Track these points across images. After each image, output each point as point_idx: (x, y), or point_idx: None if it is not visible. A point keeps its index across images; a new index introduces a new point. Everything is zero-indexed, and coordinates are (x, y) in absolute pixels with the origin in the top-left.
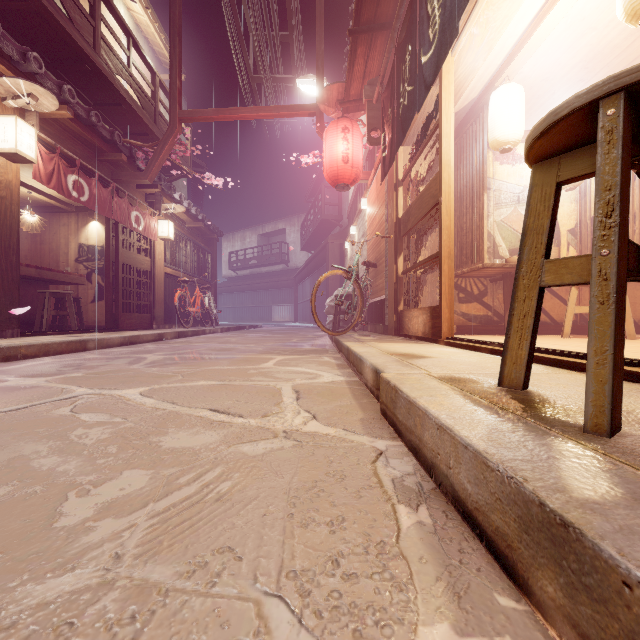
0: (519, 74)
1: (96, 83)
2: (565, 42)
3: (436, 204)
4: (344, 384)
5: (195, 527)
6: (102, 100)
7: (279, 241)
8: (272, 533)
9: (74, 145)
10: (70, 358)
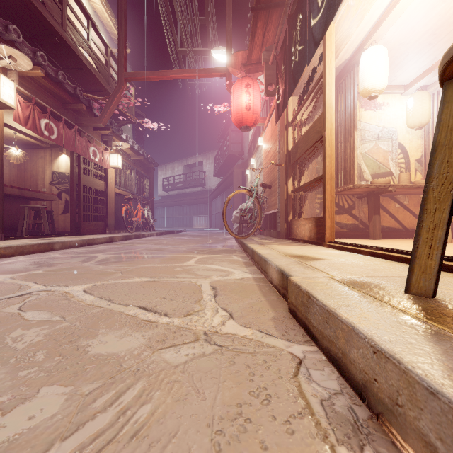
0: (382, 39)
1: (64, 52)
2: (420, 13)
3: (320, 138)
4: (252, 281)
5: None
6: (68, 65)
7: (198, 170)
8: None
9: (46, 97)
10: (38, 257)
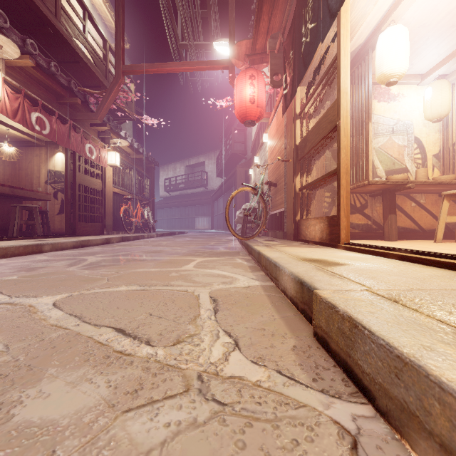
0: (401, 20)
1: (58, 44)
2: None
3: (333, 128)
4: (261, 290)
5: None
6: (64, 58)
7: (200, 170)
8: None
9: (38, 90)
10: (22, 260)
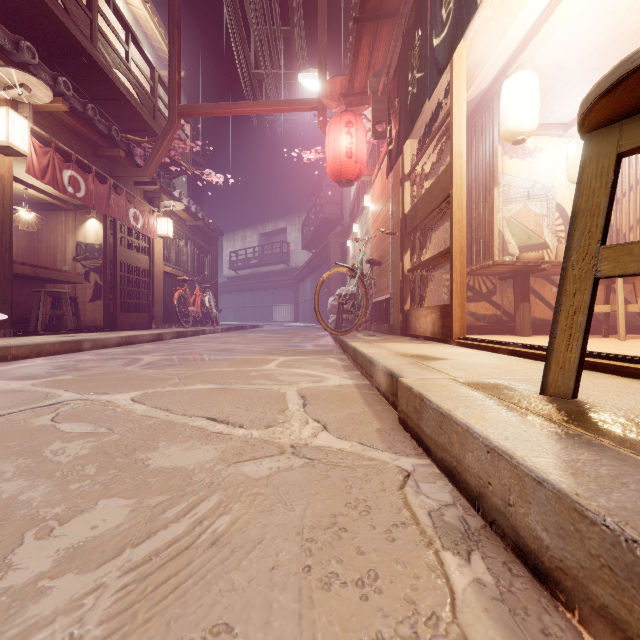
0: (532, 62)
1: (93, 77)
2: (582, 27)
3: (446, 197)
4: (353, 388)
5: (182, 589)
6: (100, 95)
7: (280, 240)
8: (284, 599)
9: (70, 140)
10: (63, 359)
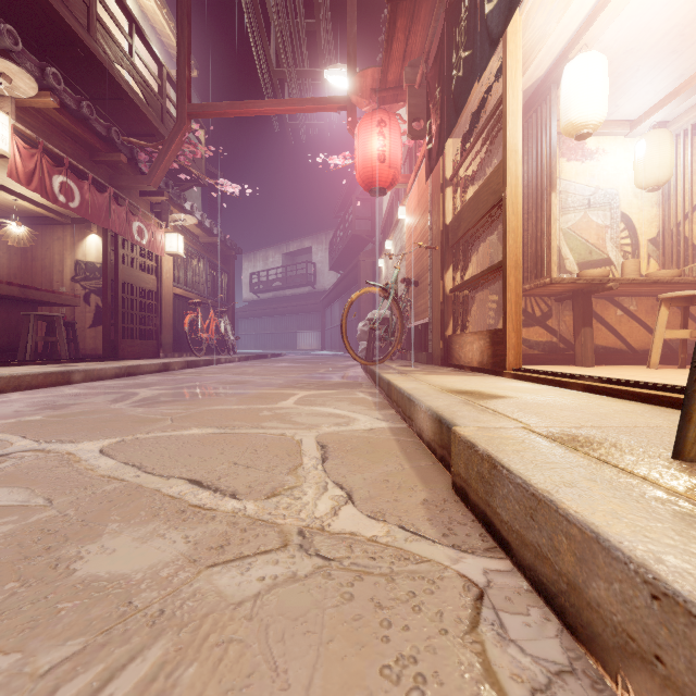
0: (598, 44)
1: (92, 73)
2: None
3: (498, 202)
4: (388, 433)
5: None
6: (100, 94)
7: (305, 261)
8: None
9: (63, 142)
10: (44, 394)
